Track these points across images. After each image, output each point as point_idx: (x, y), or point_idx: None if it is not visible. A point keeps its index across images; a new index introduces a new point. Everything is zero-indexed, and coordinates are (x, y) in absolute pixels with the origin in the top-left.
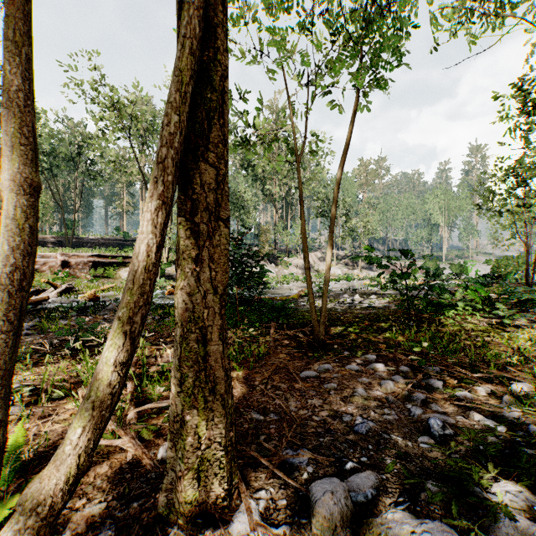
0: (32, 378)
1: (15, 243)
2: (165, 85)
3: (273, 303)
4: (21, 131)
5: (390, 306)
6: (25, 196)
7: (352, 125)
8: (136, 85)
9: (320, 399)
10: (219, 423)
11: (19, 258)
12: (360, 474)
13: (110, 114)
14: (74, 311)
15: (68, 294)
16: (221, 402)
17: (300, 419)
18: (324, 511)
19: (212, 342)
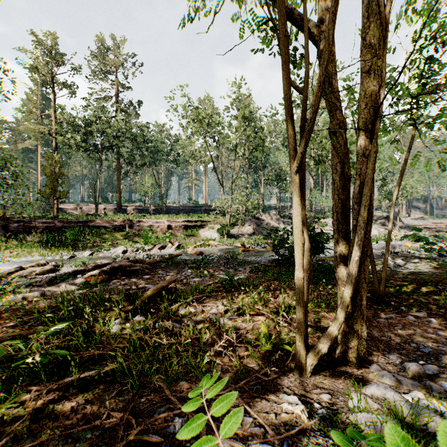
0: (238, 303)
1: (308, 266)
2: (228, 95)
3: (330, 265)
4: (307, 232)
5: (436, 272)
6: (309, 252)
7: (407, 155)
8: (209, 99)
9: (392, 333)
10: (364, 331)
11: (309, 271)
12: (428, 365)
13: (197, 125)
14: (203, 263)
15: (179, 249)
16: (365, 323)
17: (384, 340)
18: (414, 370)
19: (363, 300)
